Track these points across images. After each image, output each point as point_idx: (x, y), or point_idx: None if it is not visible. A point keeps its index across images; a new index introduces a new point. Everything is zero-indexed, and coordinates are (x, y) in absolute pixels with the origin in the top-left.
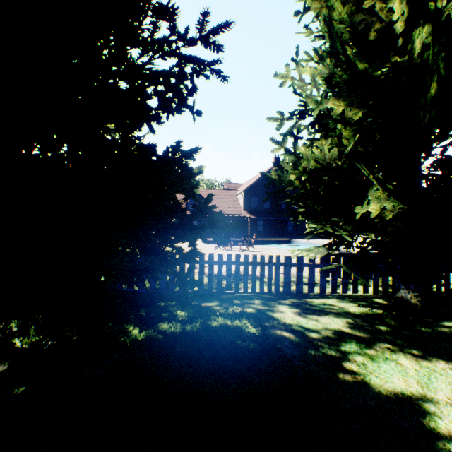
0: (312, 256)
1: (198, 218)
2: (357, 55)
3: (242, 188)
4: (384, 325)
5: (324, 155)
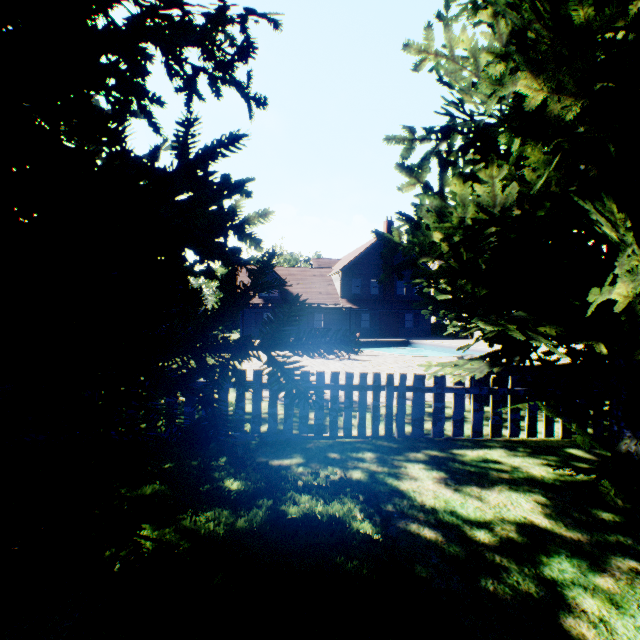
0: (463, 377)
1: (234, 318)
2: (551, 18)
3: (339, 266)
4: (607, 510)
5: (494, 196)
